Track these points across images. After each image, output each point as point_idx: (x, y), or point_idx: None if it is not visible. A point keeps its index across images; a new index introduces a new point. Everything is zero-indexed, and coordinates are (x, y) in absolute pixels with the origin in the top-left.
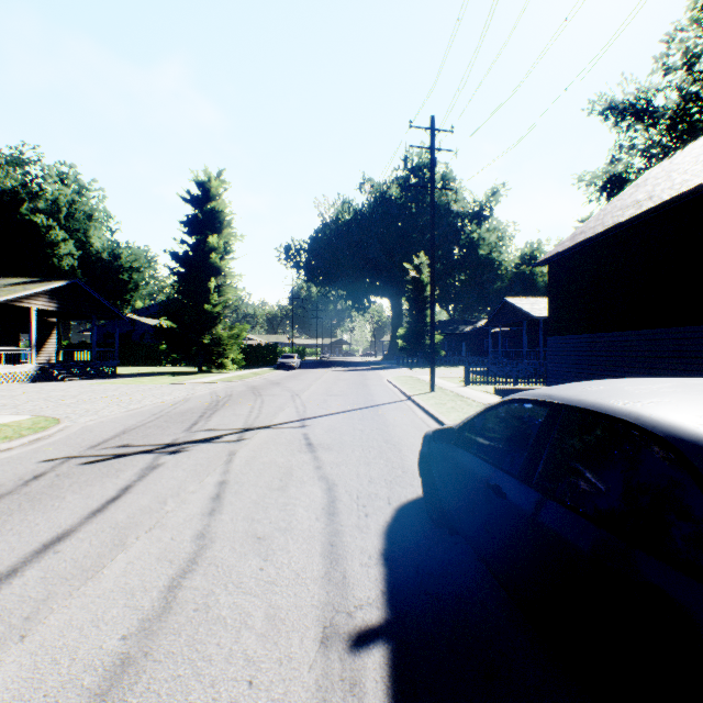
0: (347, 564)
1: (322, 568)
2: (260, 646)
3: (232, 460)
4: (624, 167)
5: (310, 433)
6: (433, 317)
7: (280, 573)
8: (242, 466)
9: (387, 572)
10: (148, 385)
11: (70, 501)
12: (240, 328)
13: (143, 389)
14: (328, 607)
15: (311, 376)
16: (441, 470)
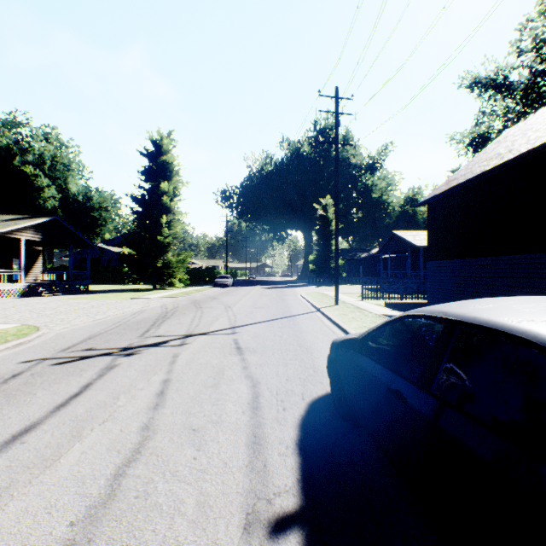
0: (268, 453)
1: (246, 457)
2: (191, 532)
3: (175, 361)
4: (486, 129)
5: (239, 338)
6: (337, 246)
7: (211, 462)
8: (183, 366)
9: (301, 461)
10: (113, 299)
11: (40, 397)
12: (185, 255)
13: (108, 302)
14: (251, 495)
15: (241, 292)
16: (346, 373)
